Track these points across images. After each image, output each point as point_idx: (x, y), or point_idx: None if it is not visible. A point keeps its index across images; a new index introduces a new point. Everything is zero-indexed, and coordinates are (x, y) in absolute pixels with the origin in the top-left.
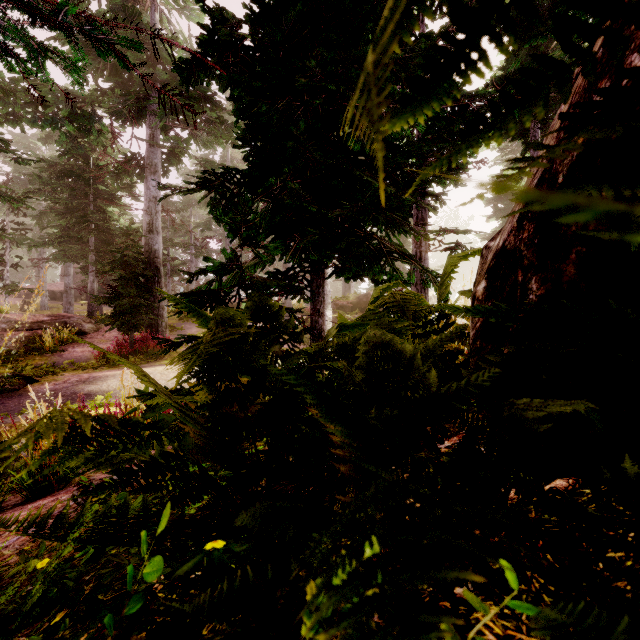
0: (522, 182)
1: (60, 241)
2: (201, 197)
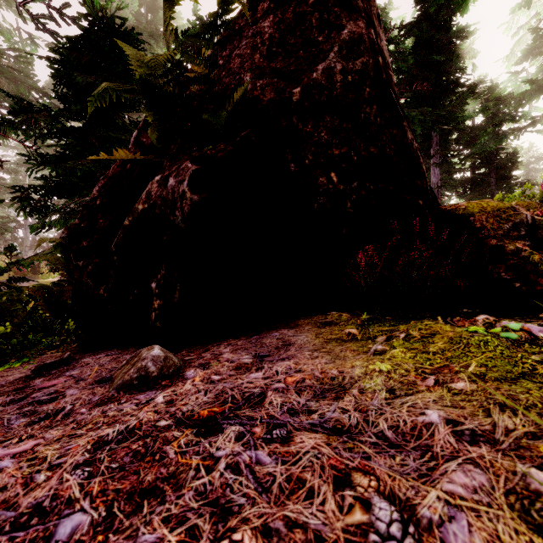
0: None
1: None
2: (11, 204)
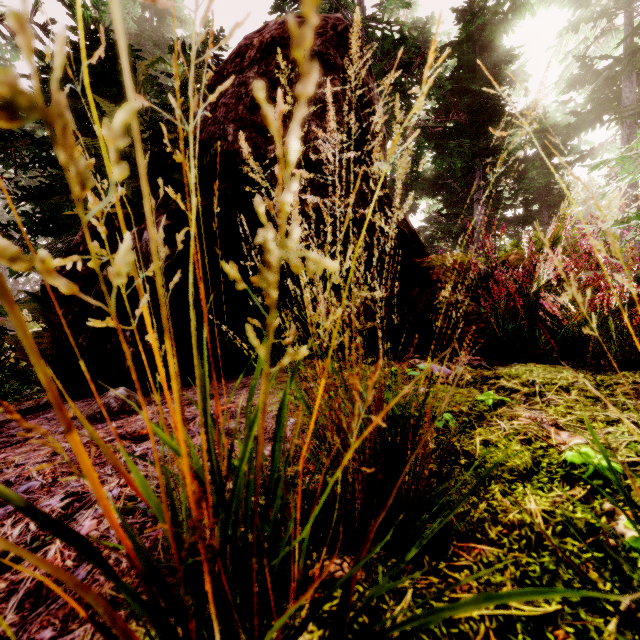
0: None
1: None
2: None
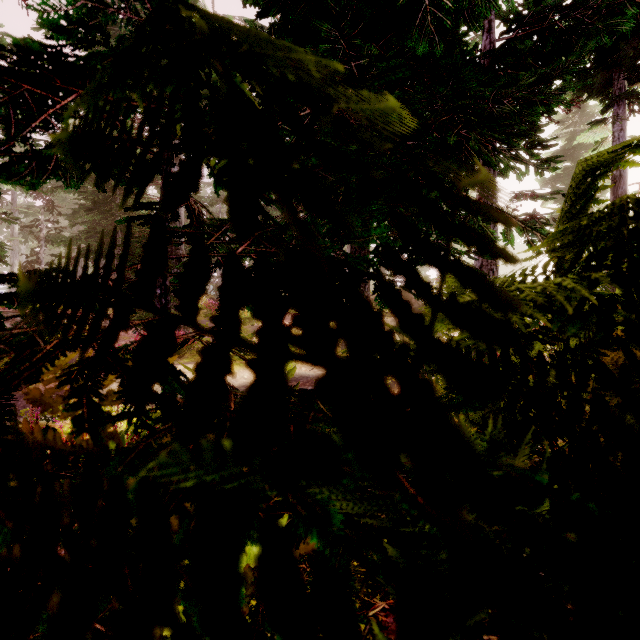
0: (601, 148)
1: (88, 237)
2: None
